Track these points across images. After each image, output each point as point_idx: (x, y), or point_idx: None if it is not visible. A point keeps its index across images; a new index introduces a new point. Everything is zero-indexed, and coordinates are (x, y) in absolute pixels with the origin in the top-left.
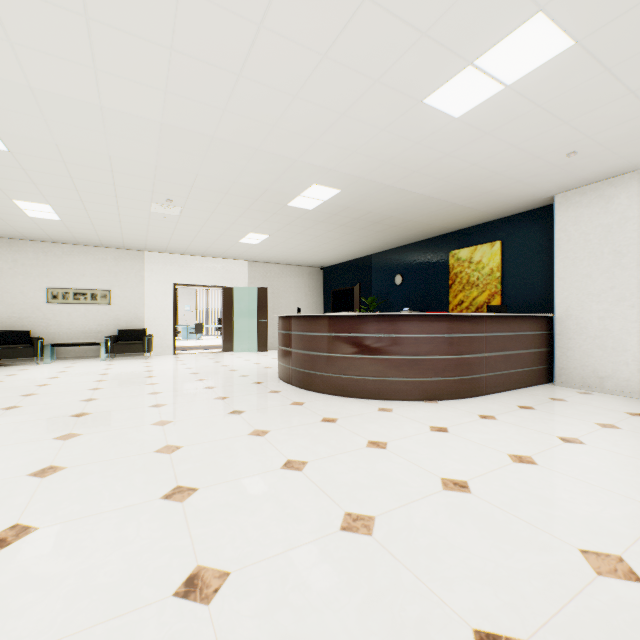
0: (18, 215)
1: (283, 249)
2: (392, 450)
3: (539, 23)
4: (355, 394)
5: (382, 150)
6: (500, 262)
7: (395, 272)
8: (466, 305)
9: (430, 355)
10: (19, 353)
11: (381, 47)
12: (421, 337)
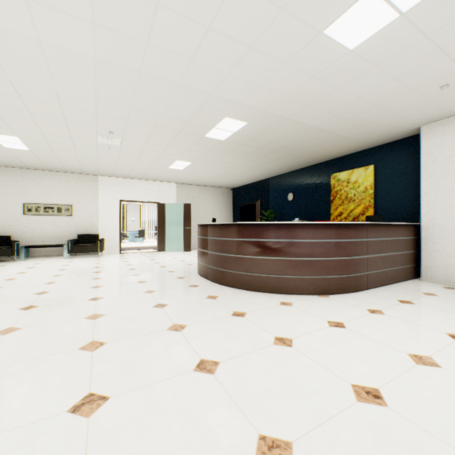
0: None
1: (202, 174)
2: (298, 348)
3: None
4: (260, 289)
5: (283, 84)
6: (373, 182)
7: (288, 191)
8: (345, 216)
9: (322, 257)
10: (0, 253)
11: None
12: (315, 242)
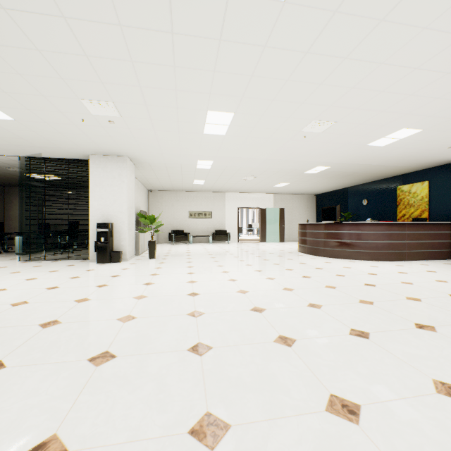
0: (189, 184)
1: (295, 188)
2: (352, 268)
3: (405, 129)
4: (338, 257)
5: (350, 156)
6: (427, 193)
7: (362, 198)
8: (406, 217)
9: (375, 241)
10: (183, 239)
11: (348, 139)
12: (370, 233)
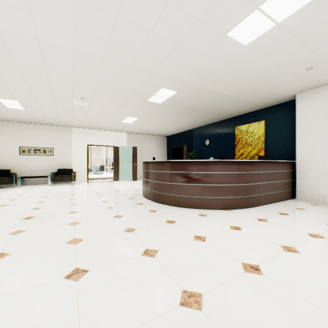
0: (1, 107)
1: (145, 126)
2: (209, 242)
3: None
4: (185, 205)
5: (201, 67)
6: (264, 132)
7: (205, 138)
8: (245, 156)
9: (228, 183)
10: (3, 181)
11: None
12: (222, 173)
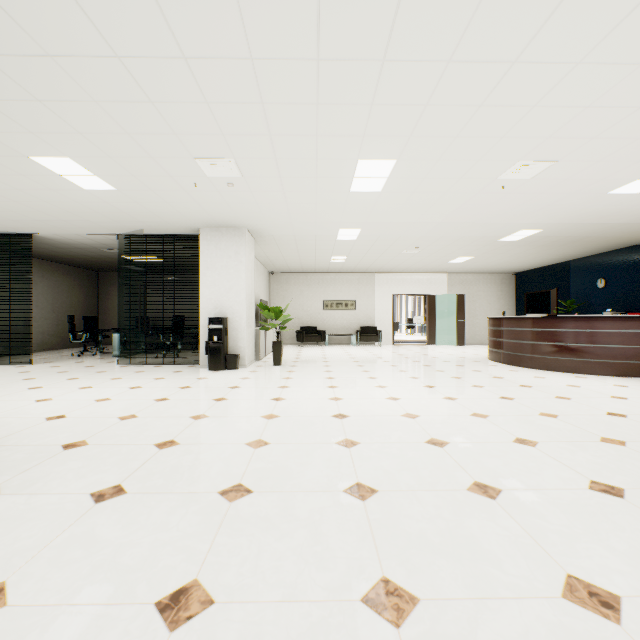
0: (325, 262)
1: (481, 263)
2: (583, 388)
3: None
4: (556, 369)
5: (578, 211)
6: None
7: (596, 276)
8: None
9: (621, 345)
10: (315, 339)
11: (575, 186)
12: (612, 332)
